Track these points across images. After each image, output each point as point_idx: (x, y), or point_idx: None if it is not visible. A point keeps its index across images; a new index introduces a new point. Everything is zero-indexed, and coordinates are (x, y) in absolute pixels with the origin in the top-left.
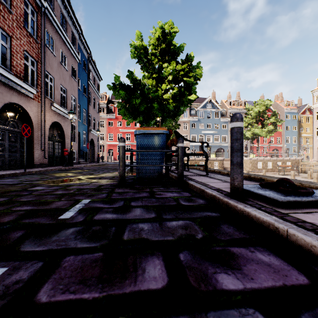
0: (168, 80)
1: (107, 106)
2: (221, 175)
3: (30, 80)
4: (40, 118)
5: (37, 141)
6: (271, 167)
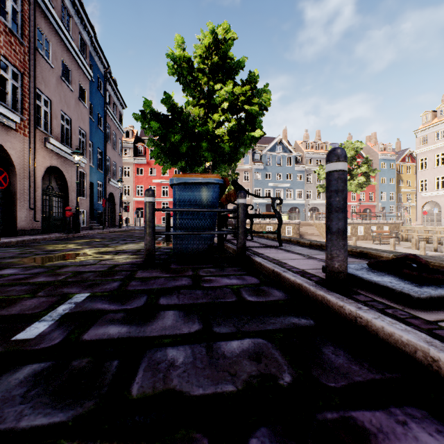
0: (222, 108)
1: (135, 146)
2: (301, 246)
3: (10, 101)
4: (28, 160)
5: (22, 195)
6: (362, 234)
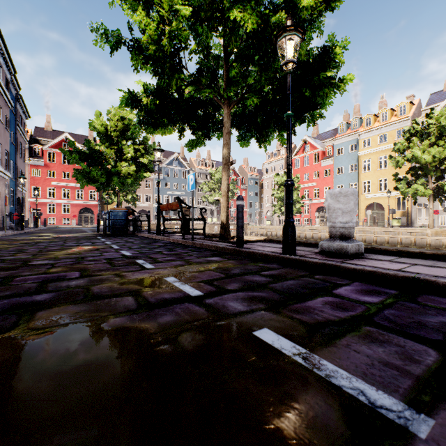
0: (127, 156)
1: (29, 146)
2: None
3: None
4: None
5: None
6: None
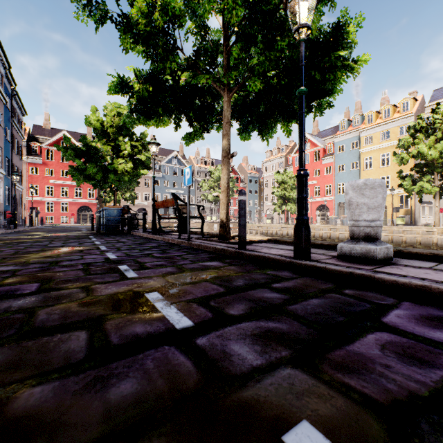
0: (124, 153)
1: (27, 144)
2: None
3: None
4: None
5: None
6: None
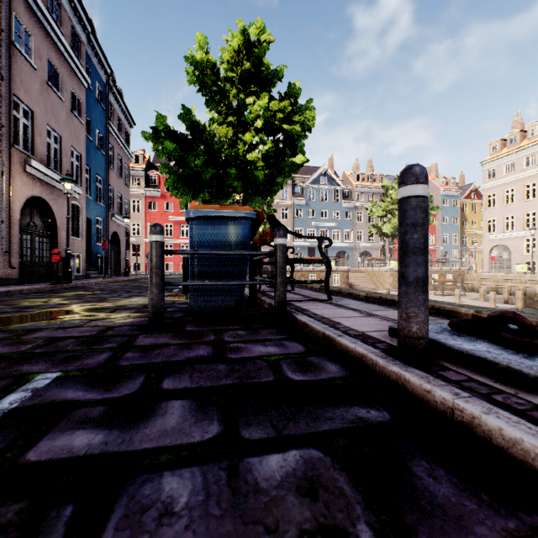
0: (256, 127)
1: (146, 174)
2: (354, 299)
3: None
4: None
5: None
6: None
